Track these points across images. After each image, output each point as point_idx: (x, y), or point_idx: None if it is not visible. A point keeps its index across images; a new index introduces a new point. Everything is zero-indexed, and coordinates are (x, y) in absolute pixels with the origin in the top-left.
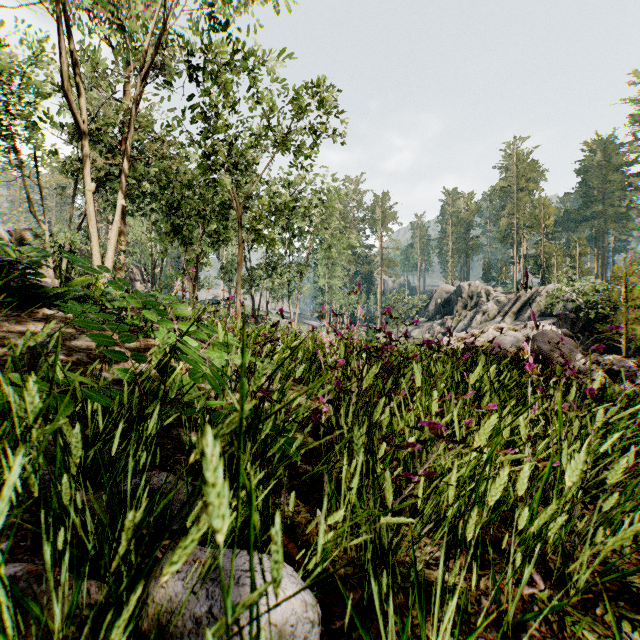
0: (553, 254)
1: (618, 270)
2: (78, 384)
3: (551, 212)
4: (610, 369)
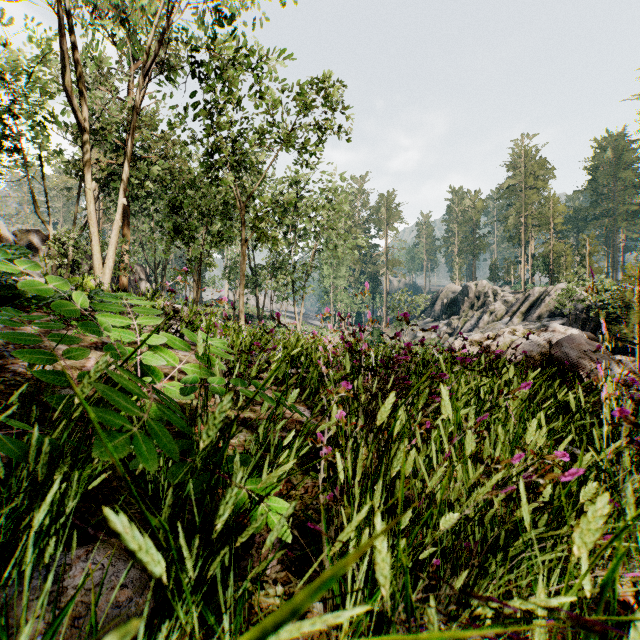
0: (562, 253)
1: (631, 269)
2: None
3: (560, 210)
4: None
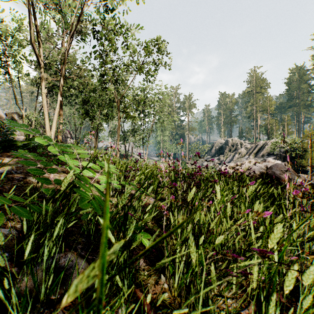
0: (274, 124)
1: (307, 132)
2: (6, 206)
3: (273, 103)
4: (311, 183)
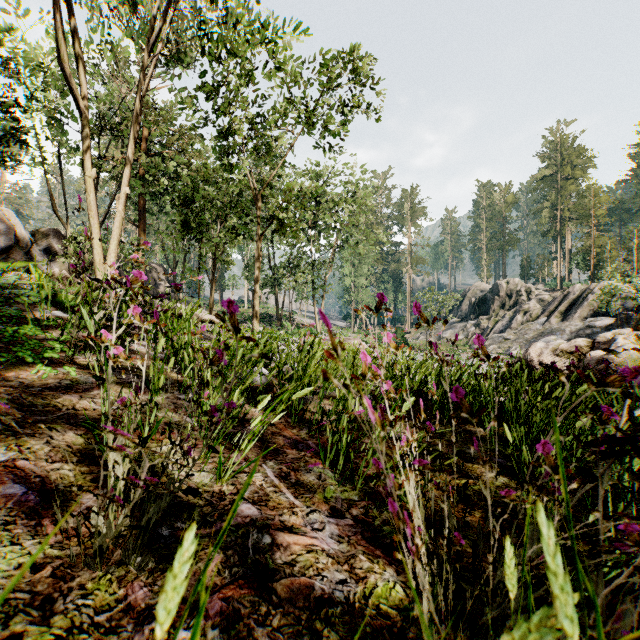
0: (605, 247)
1: None
2: None
3: (602, 201)
4: None
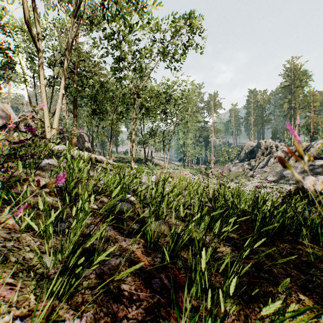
0: (318, 123)
1: None
2: None
3: (317, 98)
4: None
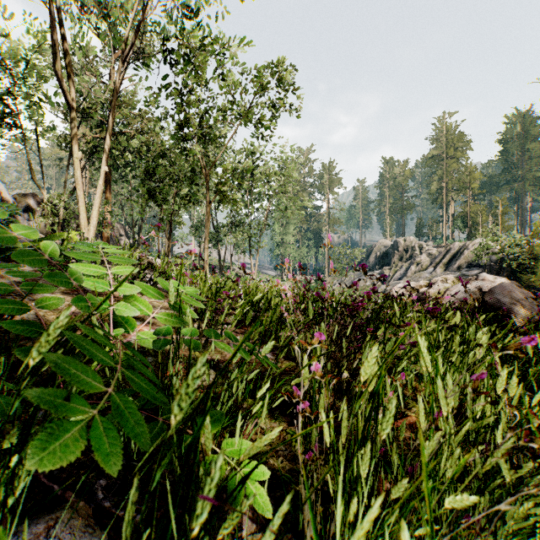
0: (478, 213)
1: (539, 226)
2: None
3: (476, 177)
4: None
